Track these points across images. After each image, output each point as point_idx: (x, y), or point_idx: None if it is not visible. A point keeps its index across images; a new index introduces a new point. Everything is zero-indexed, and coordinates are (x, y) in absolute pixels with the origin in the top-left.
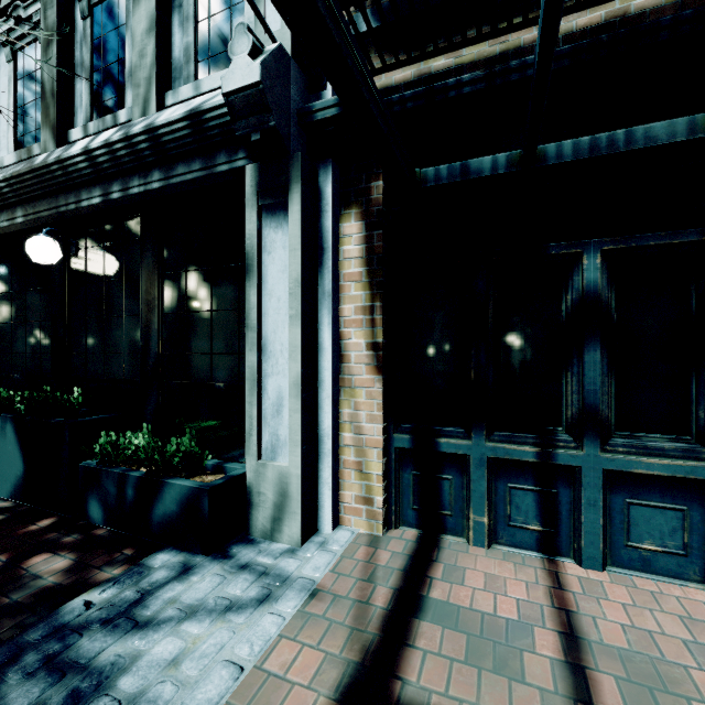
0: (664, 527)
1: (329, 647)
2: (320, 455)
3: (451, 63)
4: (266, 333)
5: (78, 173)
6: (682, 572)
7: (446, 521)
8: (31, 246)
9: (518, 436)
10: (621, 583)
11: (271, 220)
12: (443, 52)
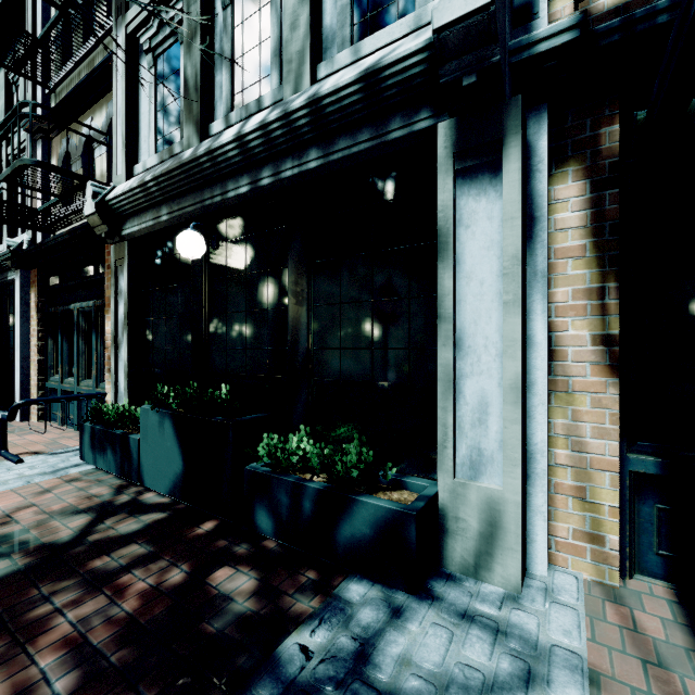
0: None
1: None
2: (528, 476)
3: None
4: (461, 324)
5: (227, 162)
6: None
7: None
8: (182, 240)
9: None
10: None
11: (470, 187)
12: None
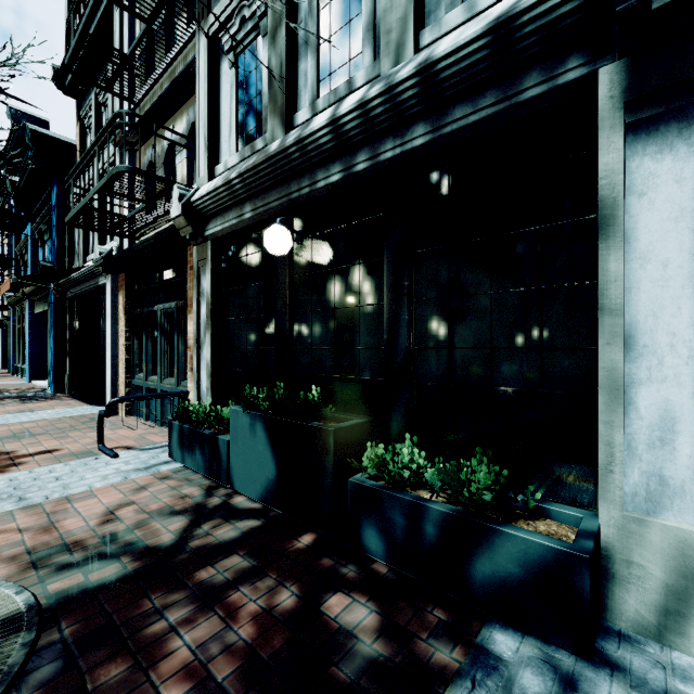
0: None
1: None
2: None
3: None
4: (632, 317)
5: (317, 150)
6: None
7: None
8: (270, 236)
9: None
10: None
11: (645, 144)
12: None
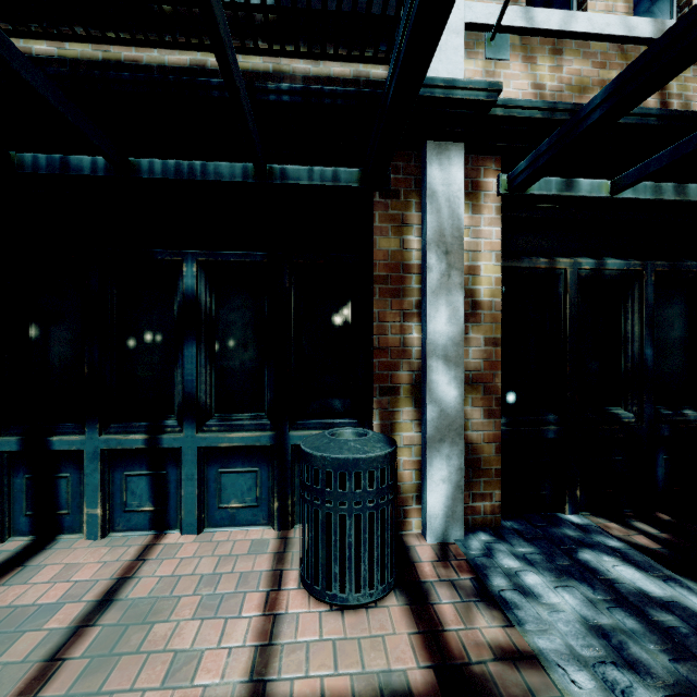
0: (245, 486)
1: None
2: None
3: (54, 52)
4: None
5: None
6: (256, 519)
7: (64, 521)
8: None
9: (133, 426)
10: (206, 540)
11: None
12: (43, 37)
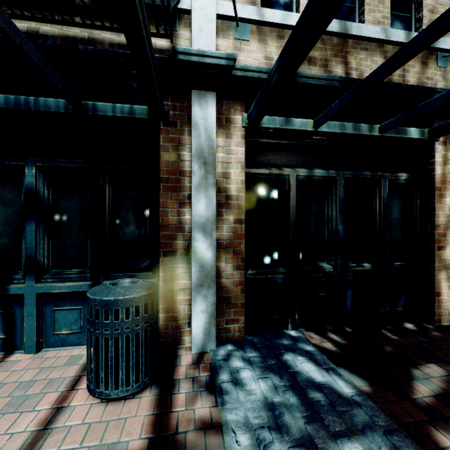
0: (72, 319)
1: None
2: None
3: None
4: None
5: None
6: (80, 341)
7: None
8: None
9: None
10: (41, 357)
11: None
12: None
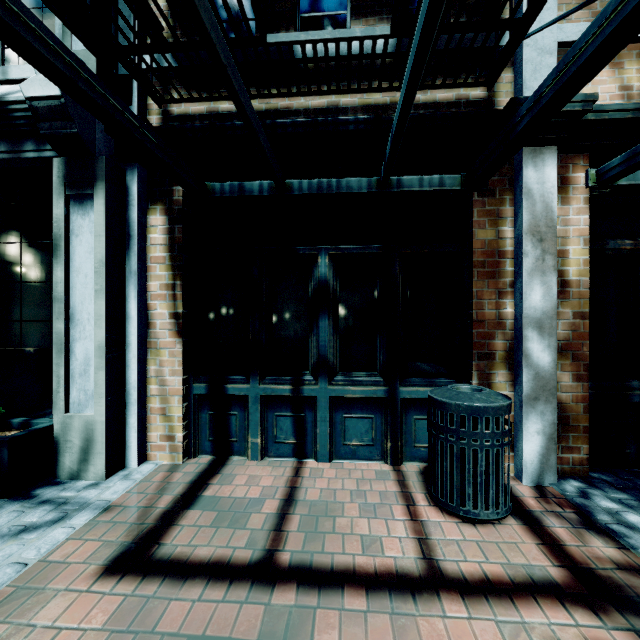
0: (363, 429)
1: (110, 538)
2: (127, 405)
3: (233, 108)
4: (73, 304)
5: None
6: (372, 455)
7: (233, 446)
8: None
9: (281, 379)
10: (337, 468)
11: (79, 208)
12: (227, 99)
